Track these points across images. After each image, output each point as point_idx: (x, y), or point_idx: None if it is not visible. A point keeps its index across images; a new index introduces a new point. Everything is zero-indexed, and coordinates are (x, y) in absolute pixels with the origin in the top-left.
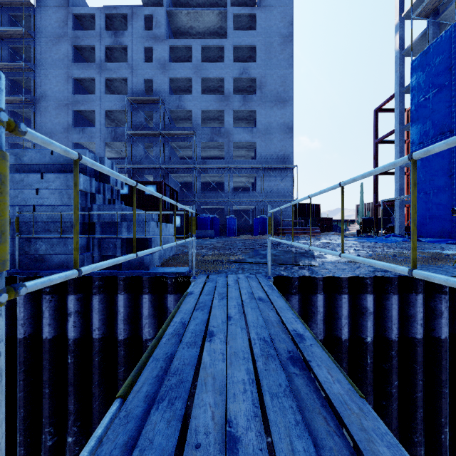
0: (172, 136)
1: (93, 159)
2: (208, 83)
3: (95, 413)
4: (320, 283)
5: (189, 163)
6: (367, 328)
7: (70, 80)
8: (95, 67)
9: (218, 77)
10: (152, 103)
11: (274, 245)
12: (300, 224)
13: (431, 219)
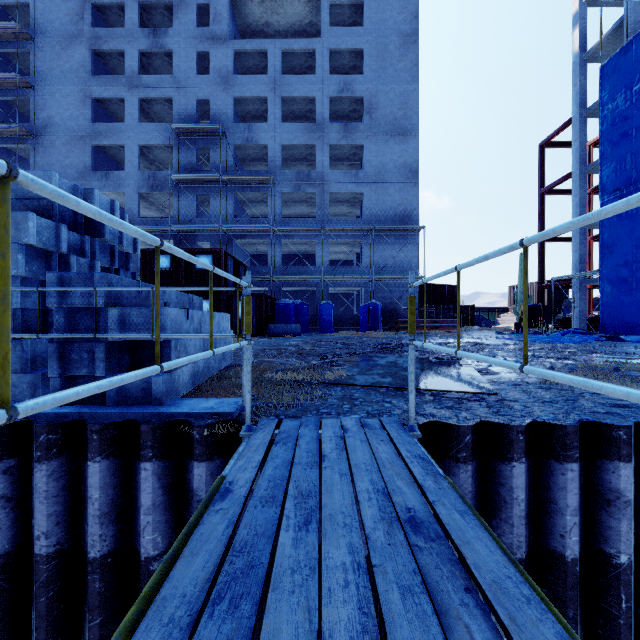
0: (239, 184)
1: (71, 193)
2: (292, 106)
3: None
4: (519, 438)
5: (263, 224)
6: (619, 534)
7: (87, 102)
8: (124, 81)
9: (307, 96)
10: (209, 135)
11: (395, 347)
12: (427, 315)
13: (634, 307)
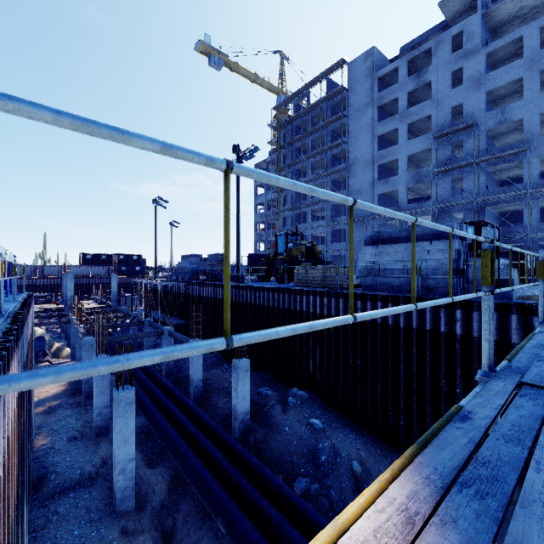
0: (491, 161)
1: (455, 227)
2: None
3: (474, 380)
4: None
5: (517, 189)
6: None
7: (375, 140)
8: (397, 118)
9: None
10: (462, 131)
11: None
12: None
13: None
